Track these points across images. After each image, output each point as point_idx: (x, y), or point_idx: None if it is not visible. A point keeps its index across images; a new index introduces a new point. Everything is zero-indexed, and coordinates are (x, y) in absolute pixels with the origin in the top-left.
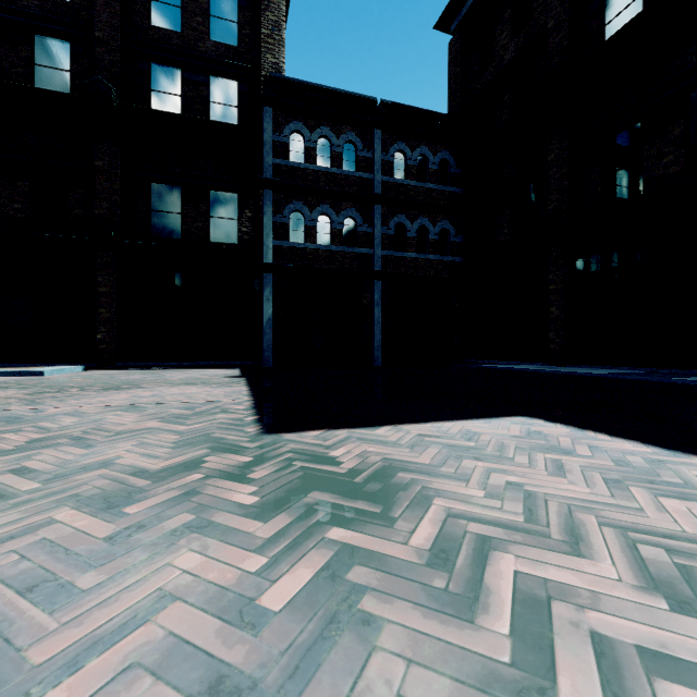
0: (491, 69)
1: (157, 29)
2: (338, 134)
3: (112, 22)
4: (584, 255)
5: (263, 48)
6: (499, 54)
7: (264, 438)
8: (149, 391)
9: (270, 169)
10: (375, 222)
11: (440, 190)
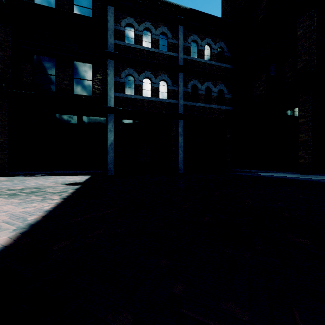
0: None
1: None
2: (156, 27)
3: None
4: None
5: None
6: None
7: None
8: None
9: (112, 46)
10: (179, 83)
11: (218, 65)
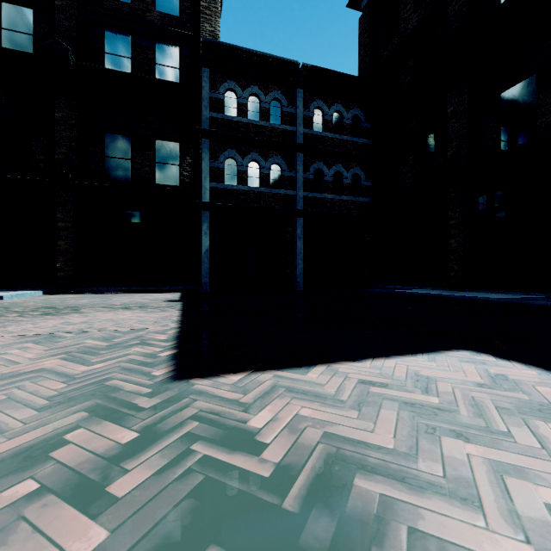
0: (396, 37)
1: (110, 0)
2: (266, 92)
3: None
4: (481, 194)
5: (201, 18)
6: (403, 25)
7: (169, 387)
8: (84, 316)
9: (207, 121)
10: (297, 168)
11: (352, 141)
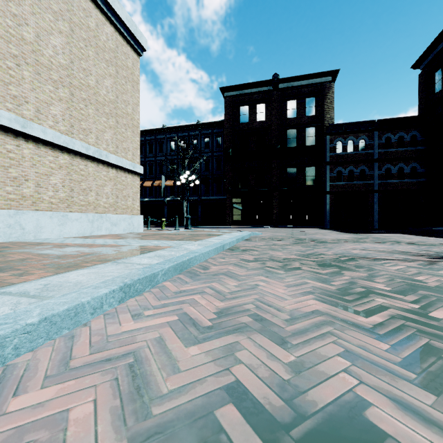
0: (440, 91)
1: (289, 119)
2: (356, 138)
3: (277, 122)
4: None
5: (325, 113)
6: None
7: (348, 233)
8: (310, 231)
9: (328, 157)
10: (374, 170)
11: (411, 149)
